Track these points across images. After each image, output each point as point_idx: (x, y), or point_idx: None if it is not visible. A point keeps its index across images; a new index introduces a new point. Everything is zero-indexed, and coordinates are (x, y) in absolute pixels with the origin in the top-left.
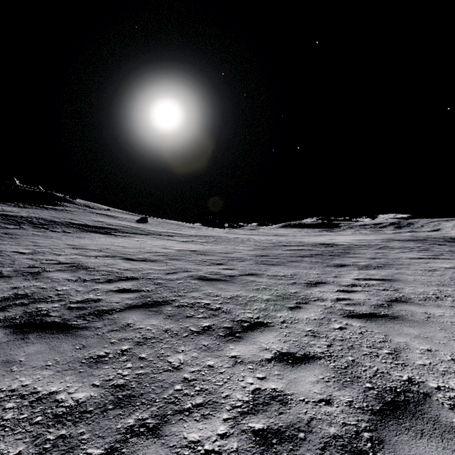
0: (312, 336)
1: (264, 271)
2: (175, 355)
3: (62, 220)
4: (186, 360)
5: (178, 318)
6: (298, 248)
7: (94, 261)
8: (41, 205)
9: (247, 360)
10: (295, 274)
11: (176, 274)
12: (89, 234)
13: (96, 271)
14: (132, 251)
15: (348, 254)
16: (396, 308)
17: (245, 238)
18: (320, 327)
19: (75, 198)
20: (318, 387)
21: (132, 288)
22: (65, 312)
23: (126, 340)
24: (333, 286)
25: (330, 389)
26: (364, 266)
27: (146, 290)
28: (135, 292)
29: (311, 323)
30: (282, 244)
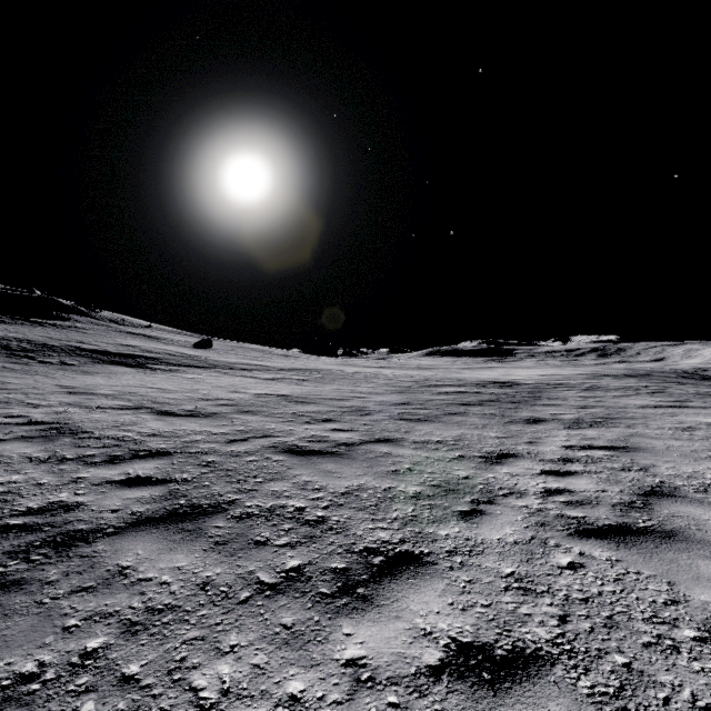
0: (520, 591)
1: (405, 433)
2: (212, 662)
3: (65, 344)
4: (237, 679)
5: (236, 549)
6: (458, 390)
7: (99, 417)
8: (33, 318)
9: (383, 675)
10: (460, 439)
11: (246, 443)
12: (106, 368)
13: (93, 440)
14: (175, 397)
15: (541, 400)
16: (661, 510)
17: (371, 373)
18: (532, 564)
19: (93, 308)
20: None
21: (154, 475)
22: None
23: (102, 620)
24: (532, 463)
25: None
26: (572, 421)
27: (180, 479)
28: (158, 485)
29: (511, 554)
30: (431, 384)
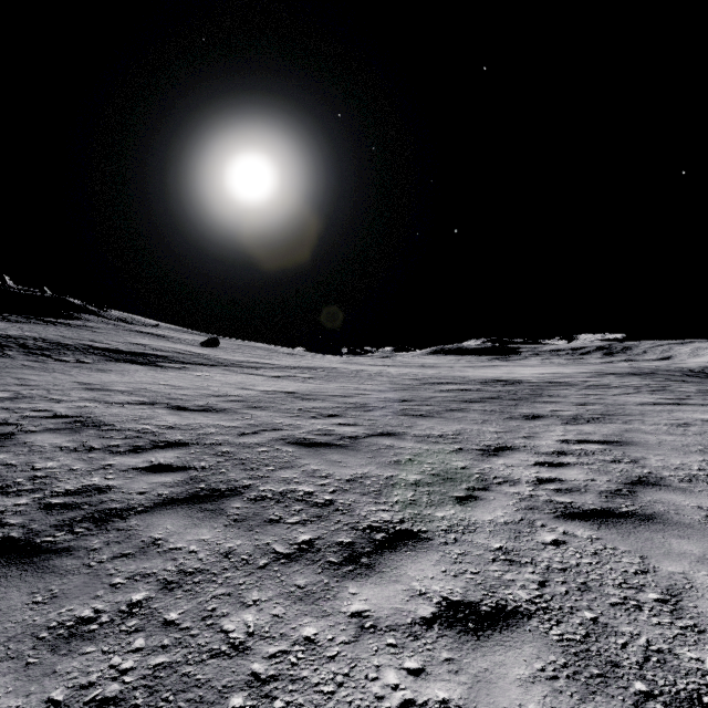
0: (506, 562)
1: (407, 427)
2: (238, 612)
3: (78, 343)
4: (260, 624)
5: (253, 526)
6: (460, 387)
7: (118, 412)
8: (46, 317)
9: (383, 624)
10: (460, 433)
11: (257, 435)
12: (119, 366)
13: (115, 431)
14: (187, 393)
15: (541, 398)
16: (645, 497)
17: (375, 371)
18: (519, 540)
19: (103, 307)
20: (538, 696)
21: (175, 463)
22: (36, 515)
23: (143, 579)
24: (527, 455)
25: (564, 699)
26: (570, 417)
27: (199, 467)
28: (179, 471)
29: (501, 532)
30: (434, 381)
